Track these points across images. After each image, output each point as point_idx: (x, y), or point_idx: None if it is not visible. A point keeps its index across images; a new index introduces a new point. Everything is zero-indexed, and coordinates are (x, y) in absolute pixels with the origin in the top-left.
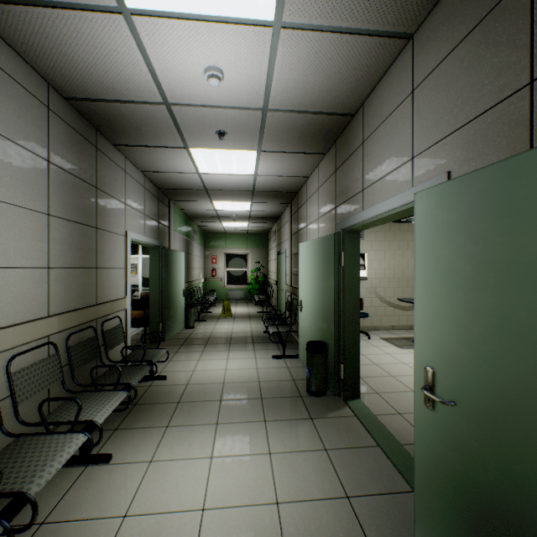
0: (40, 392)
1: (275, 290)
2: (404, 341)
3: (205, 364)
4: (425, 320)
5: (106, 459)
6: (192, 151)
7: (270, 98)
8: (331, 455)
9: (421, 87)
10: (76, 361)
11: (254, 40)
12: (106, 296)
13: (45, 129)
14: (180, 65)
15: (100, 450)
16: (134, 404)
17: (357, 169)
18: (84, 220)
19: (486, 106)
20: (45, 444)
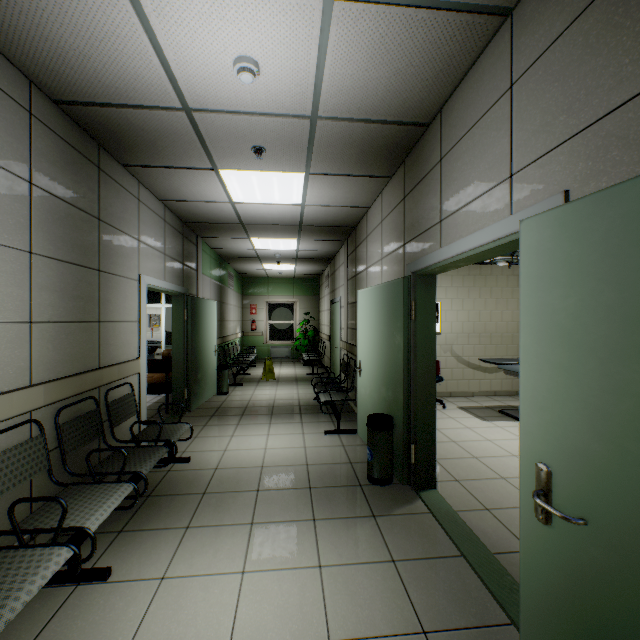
0: (16, 487)
1: (328, 347)
2: (487, 411)
3: (239, 441)
4: (537, 397)
5: (103, 575)
6: (222, 173)
7: (321, 101)
8: (400, 569)
9: (524, 79)
10: (69, 442)
11: (299, 18)
12: (113, 357)
13: (26, 141)
14: (202, 55)
15: (97, 561)
16: (147, 495)
17: (432, 194)
18: (81, 260)
19: (625, 96)
20: (13, 563)
